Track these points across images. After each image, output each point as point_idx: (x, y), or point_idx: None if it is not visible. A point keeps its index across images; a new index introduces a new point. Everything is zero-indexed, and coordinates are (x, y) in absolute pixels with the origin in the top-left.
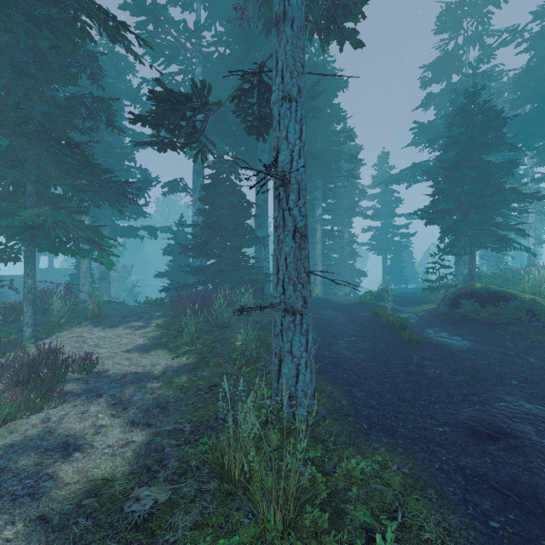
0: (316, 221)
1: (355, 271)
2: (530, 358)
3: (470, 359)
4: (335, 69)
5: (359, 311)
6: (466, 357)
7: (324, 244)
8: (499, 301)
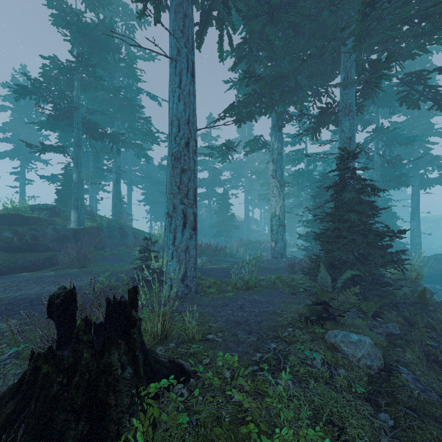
0: None
1: None
2: None
3: None
4: None
5: None
6: None
7: None
8: None
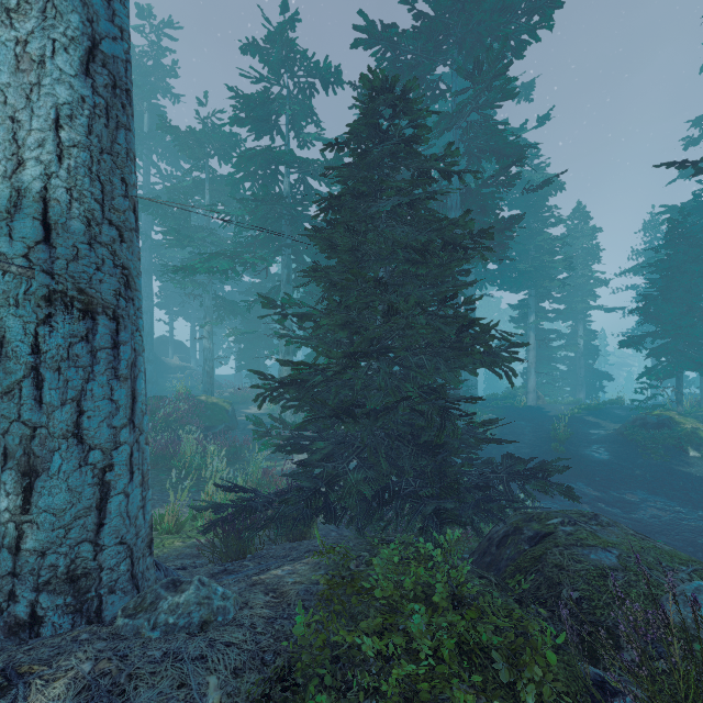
0: (528, 328)
1: (595, 373)
2: (637, 471)
3: (589, 466)
4: (549, 174)
5: (550, 424)
6: (588, 464)
7: (545, 347)
8: (663, 428)
